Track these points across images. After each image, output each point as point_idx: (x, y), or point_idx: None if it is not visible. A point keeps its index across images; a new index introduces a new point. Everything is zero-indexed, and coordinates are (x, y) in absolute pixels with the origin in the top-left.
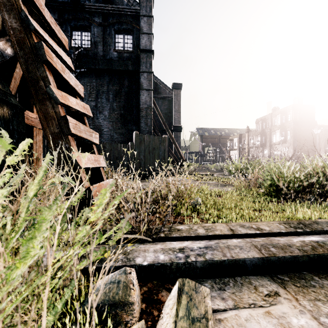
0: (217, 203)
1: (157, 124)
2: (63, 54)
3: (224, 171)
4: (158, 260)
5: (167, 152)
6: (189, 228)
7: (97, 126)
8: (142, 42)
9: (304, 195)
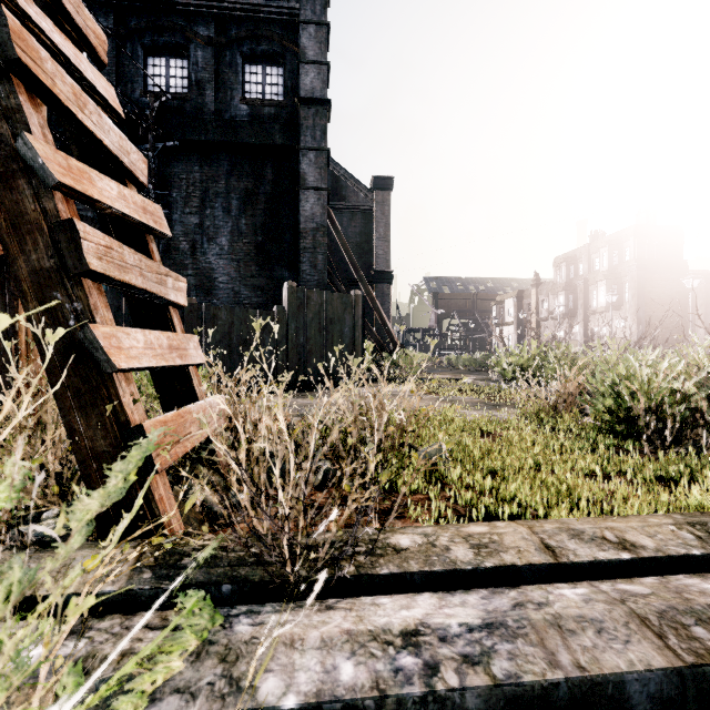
0: (487, 454)
1: (339, 268)
2: (90, 68)
3: (486, 372)
4: (333, 685)
5: (362, 330)
6: (427, 544)
7: (203, 270)
8: (305, 81)
9: (695, 432)
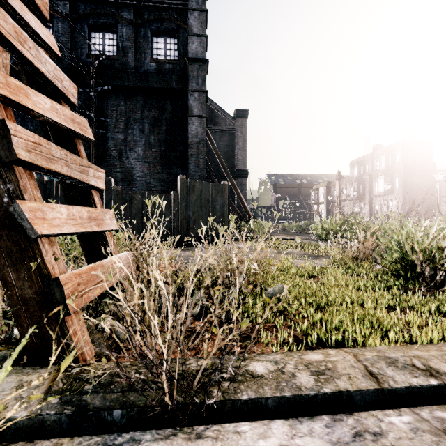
0: (314, 292)
1: (213, 167)
2: (34, 20)
3: (308, 234)
4: None
5: (228, 207)
6: (278, 371)
7: (126, 169)
8: (192, 47)
9: None
